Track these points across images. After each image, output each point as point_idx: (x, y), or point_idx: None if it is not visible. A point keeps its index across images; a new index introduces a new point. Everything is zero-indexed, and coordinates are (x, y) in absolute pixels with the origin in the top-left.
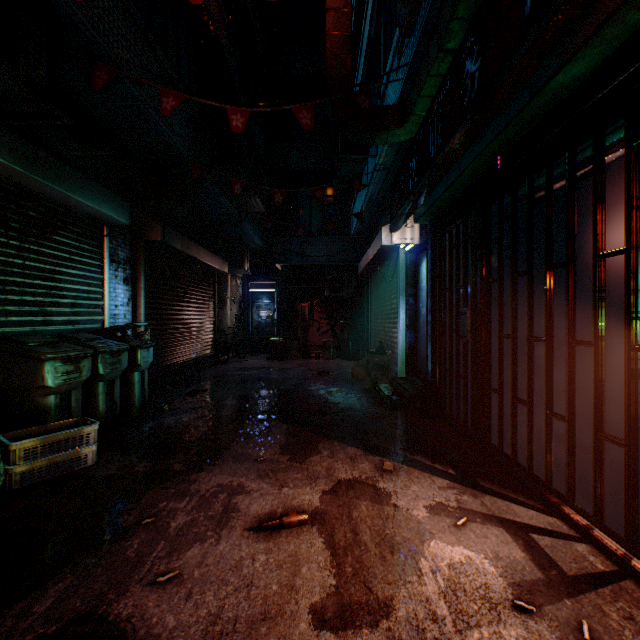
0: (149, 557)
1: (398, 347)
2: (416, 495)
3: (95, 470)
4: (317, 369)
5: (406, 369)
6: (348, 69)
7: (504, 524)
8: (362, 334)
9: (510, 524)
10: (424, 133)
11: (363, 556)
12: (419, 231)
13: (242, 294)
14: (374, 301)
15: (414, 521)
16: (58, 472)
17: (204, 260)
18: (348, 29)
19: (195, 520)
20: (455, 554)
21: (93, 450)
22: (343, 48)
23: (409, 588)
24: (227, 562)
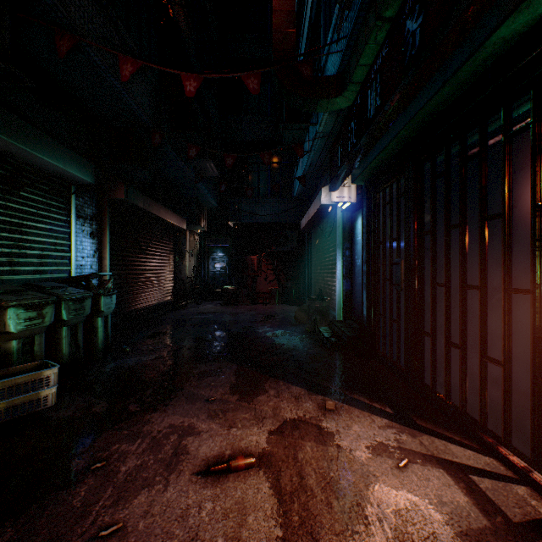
0: (95, 506)
1: (336, 294)
2: (358, 435)
3: (54, 411)
4: (264, 313)
5: (343, 313)
6: (292, 42)
7: (444, 465)
8: (303, 283)
9: (450, 465)
10: (363, 97)
11: (309, 503)
12: (355, 191)
13: (199, 248)
14: (314, 254)
15: (357, 463)
16: (18, 414)
17: (164, 217)
18: (292, 6)
19: (145, 464)
20: (400, 499)
21: (53, 392)
22: (288, 23)
23: (357, 540)
24: (173, 511)
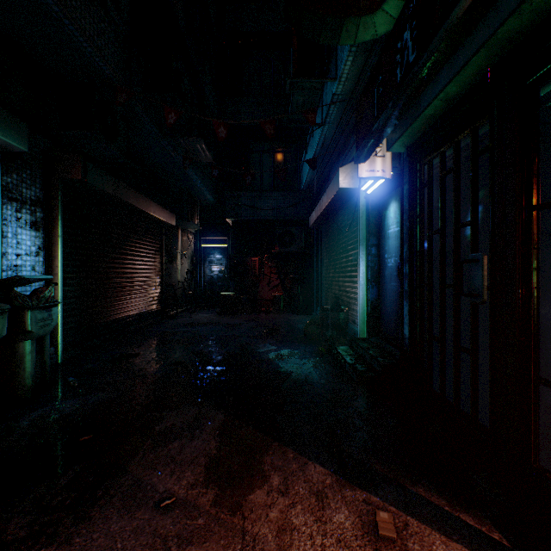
0: None
1: (358, 304)
2: None
3: None
4: (267, 325)
5: (367, 329)
6: None
7: None
8: (312, 288)
9: None
10: None
11: None
12: (390, 163)
13: (194, 249)
14: (325, 255)
15: None
16: None
17: (145, 209)
18: None
19: None
20: None
21: None
22: None
23: None
24: None
